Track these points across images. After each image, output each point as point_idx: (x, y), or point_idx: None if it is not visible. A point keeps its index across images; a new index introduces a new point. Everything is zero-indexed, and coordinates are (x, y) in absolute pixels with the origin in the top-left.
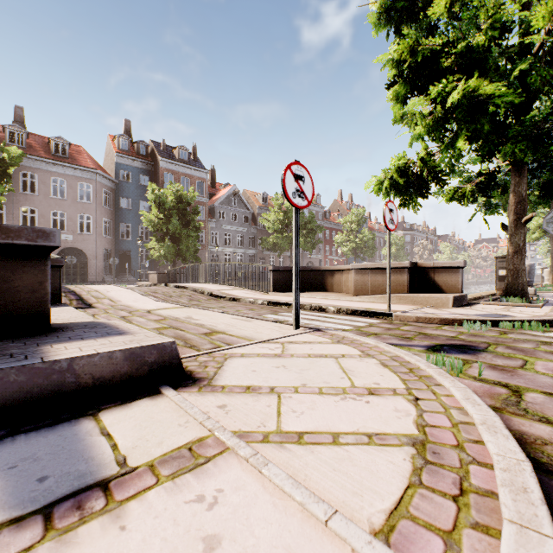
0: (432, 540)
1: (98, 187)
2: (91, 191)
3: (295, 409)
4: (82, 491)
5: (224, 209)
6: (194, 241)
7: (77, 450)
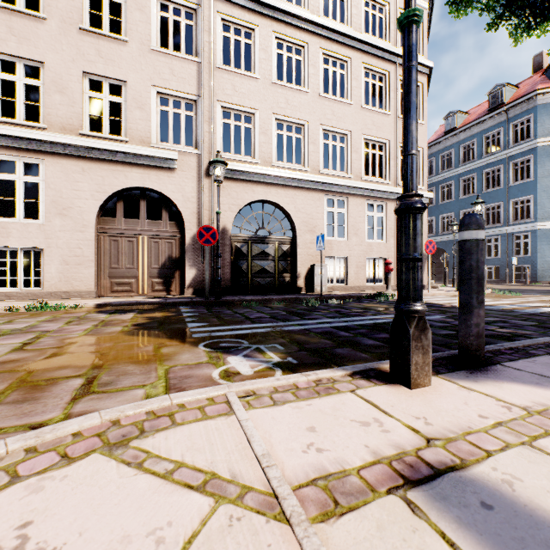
0: (209, 408)
1: None
2: None
3: (152, 548)
4: (424, 479)
5: None
6: None
7: (505, 549)
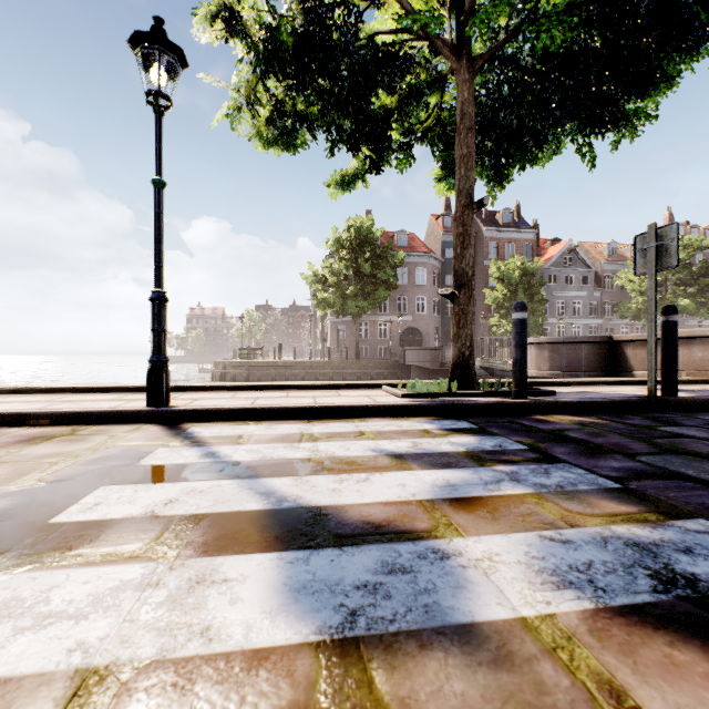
0: None
1: (430, 270)
2: (425, 274)
3: None
4: None
5: (555, 272)
6: (542, 315)
7: None
